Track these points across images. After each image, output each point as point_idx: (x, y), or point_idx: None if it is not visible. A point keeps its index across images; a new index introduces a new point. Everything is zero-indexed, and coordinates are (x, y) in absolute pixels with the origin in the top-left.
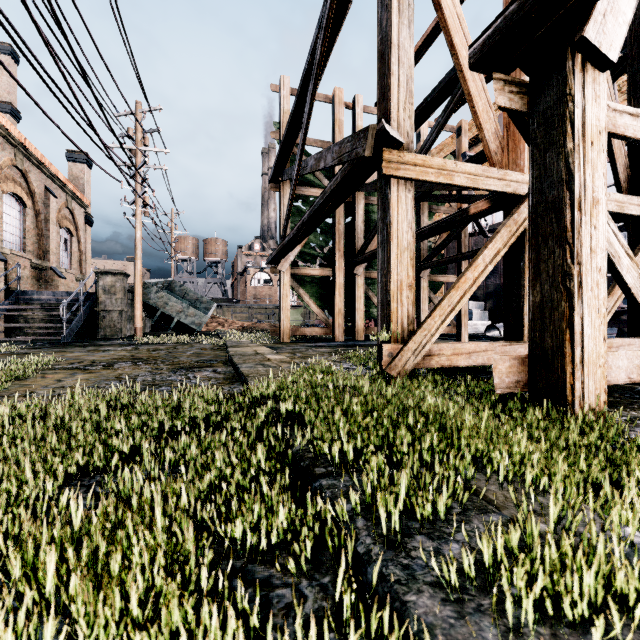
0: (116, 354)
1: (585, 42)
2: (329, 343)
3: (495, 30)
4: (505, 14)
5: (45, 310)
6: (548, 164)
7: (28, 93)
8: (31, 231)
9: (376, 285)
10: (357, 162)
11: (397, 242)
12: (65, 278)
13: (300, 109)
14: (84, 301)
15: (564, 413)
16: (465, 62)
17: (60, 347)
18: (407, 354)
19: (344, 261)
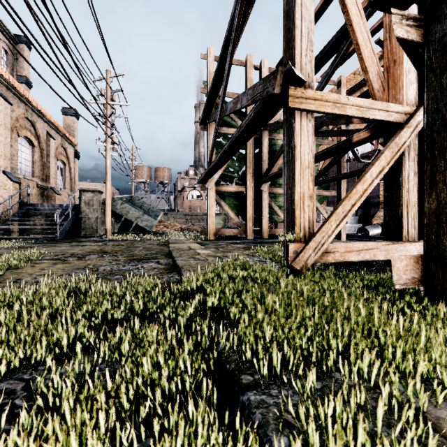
0: (90, 248)
1: None
2: (243, 240)
3: None
4: None
5: (46, 217)
6: (445, 85)
7: (28, 61)
8: (37, 162)
9: (277, 198)
10: (267, 99)
11: (300, 162)
12: (60, 195)
13: (222, 68)
14: (72, 210)
15: None
16: (354, 18)
17: (53, 243)
18: (309, 251)
19: (253, 181)
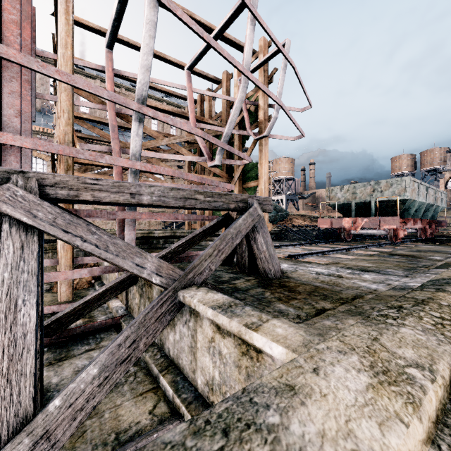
0: None
1: None
2: None
3: None
4: None
5: None
6: None
7: None
8: None
9: None
10: None
11: None
12: None
13: None
14: None
15: None
16: None
17: None
18: None
19: None
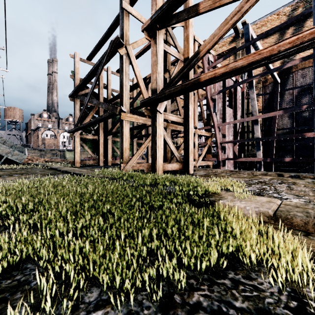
0: None
1: (157, 109)
2: (98, 166)
3: (144, 101)
4: (145, 100)
5: None
6: (154, 127)
7: None
8: None
9: (116, 143)
10: (114, 113)
11: (125, 137)
12: None
13: (89, 78)
14: None
15: (154, 173)
16: (143, 89)
17: None
18: (127, 166)
19: (103, 133)
